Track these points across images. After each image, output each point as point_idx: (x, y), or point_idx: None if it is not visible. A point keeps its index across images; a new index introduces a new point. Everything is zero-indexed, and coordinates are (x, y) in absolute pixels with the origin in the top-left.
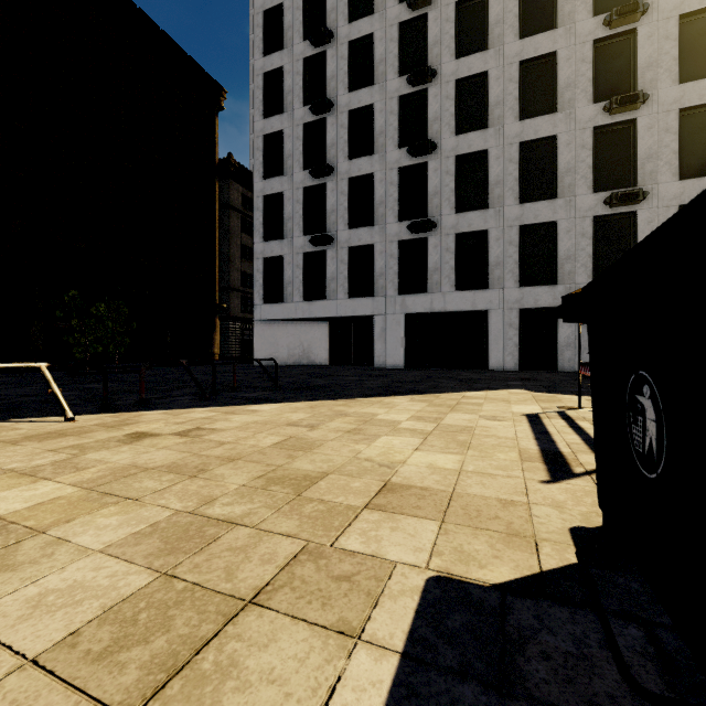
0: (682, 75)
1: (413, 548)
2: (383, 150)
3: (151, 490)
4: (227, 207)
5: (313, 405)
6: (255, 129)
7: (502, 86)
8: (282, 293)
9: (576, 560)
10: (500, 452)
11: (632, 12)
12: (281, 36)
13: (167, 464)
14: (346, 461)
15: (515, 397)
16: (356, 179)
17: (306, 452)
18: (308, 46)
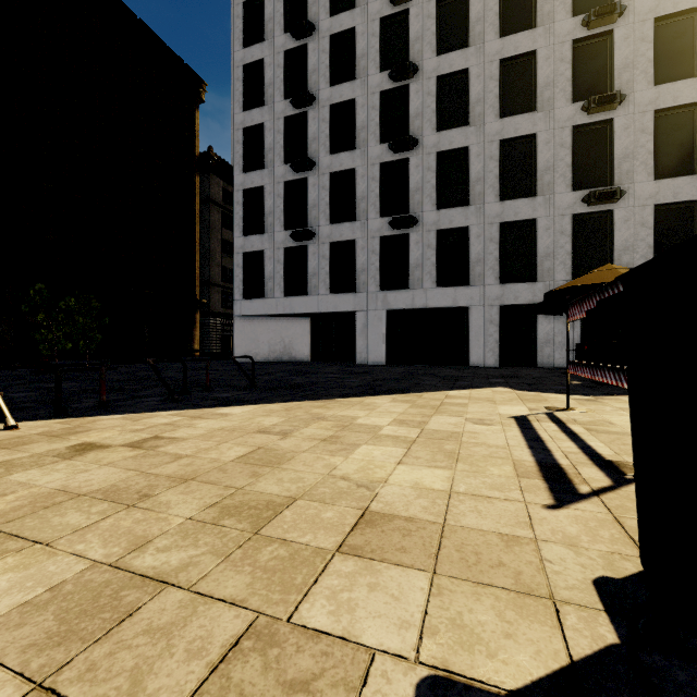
0: (657, 77)
1: (397, 622)
2: (364, 145)
3: (72, 528)
4: (208, 202)
5: (289, 407)
6: (235, 122)
7: (483, 84)
8: (263, 289)
9: (613, 639)
10: (493, 466)
11: (610, 13)
12: (262, 28)
13: (104, 488)
14: (319, 480)
15: (500, 396)
16: (338, 174)
17: (273, 469)
18: (289, 39)
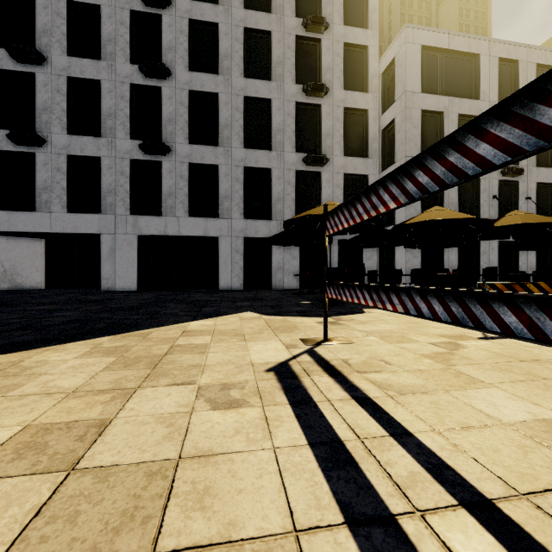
0: (345, 85)
1: None
2: (112, 59)
3: None
4: None
5: None
6: None
7: (230, 42)
8: None
9: None
10: None
11: (320, 24)
12: None
13: None
14: None
15: (249, 326)
16: (79, 81)
17: None
18: None
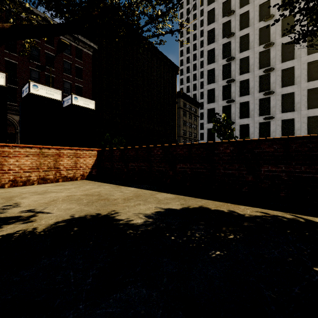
0: None
1: None
2: (253, 93)
3: None
4: (179, 108)
5: None
6: (204, 88)
7: (300, 71)
8: (214, 140)
9: None
10: None
11: None
12: (213, 58)
13: None
14: None
15: None
16: (242, 102)
17: None
18: (224, 61)
